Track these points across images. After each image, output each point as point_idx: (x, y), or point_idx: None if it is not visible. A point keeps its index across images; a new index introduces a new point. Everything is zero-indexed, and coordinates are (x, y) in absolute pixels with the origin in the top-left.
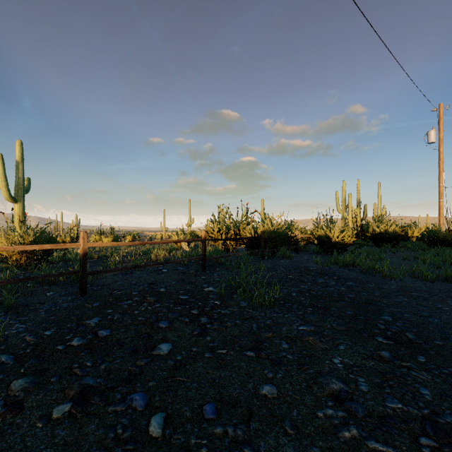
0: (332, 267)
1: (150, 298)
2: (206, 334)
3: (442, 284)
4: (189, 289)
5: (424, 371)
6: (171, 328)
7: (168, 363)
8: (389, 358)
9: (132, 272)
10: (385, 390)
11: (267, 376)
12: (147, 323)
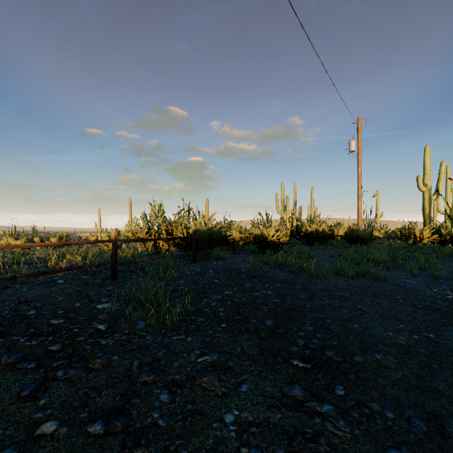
0: (264, 267)
1: None
2: (44, 392)
3: (361, 281)
4: (76, 308)
5: (342, 418)
6: None
7: None
8: (303, 396)
9: (8, 287)
10: None
11: None
12: None
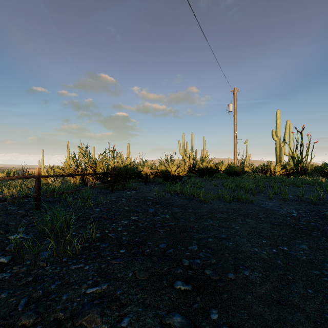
0: (166, 195)
1: None
2: None
3: (235, 204)
4: None
5: None
6: None
7: None
8: (180, 325)
9: None
10: None
11: None
12: None
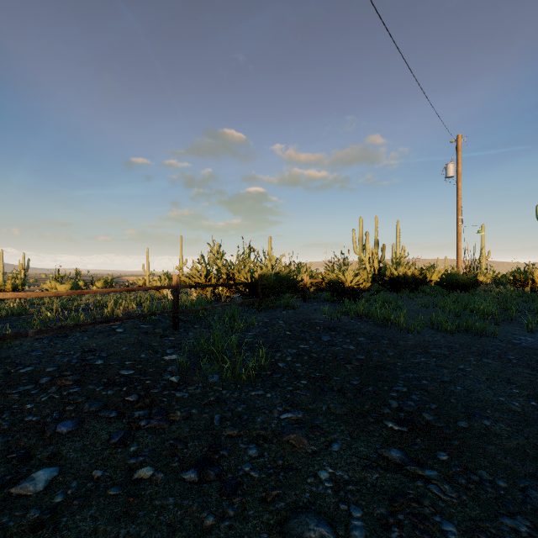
0: (342, 318)
1: (69, 378)
2: (132, 440)
3: (463, 337)
4: (142, 359)
5: (447, 483)
6: (77, 432)
7: (27, 517)
8: (400, 460)
9: (68, 335)
10: (391, 535)
11: (204, 525)
12: (38, 427)
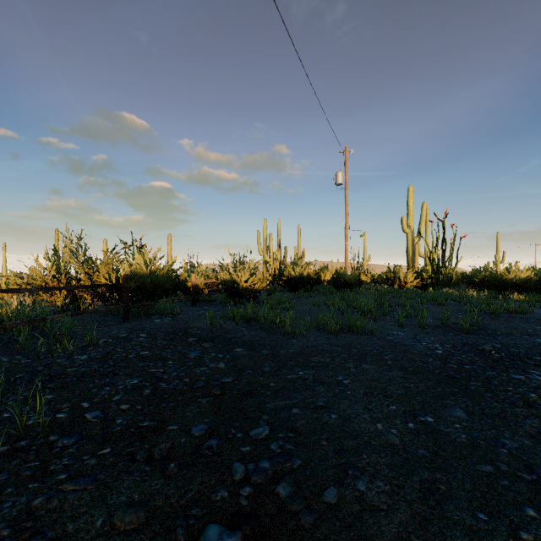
0: (228, 324)
1: None
2: None
3: (345, 337)
4: None
5: None
6: None
7: None
8: None
9: None
10: None
11: None
12: None
